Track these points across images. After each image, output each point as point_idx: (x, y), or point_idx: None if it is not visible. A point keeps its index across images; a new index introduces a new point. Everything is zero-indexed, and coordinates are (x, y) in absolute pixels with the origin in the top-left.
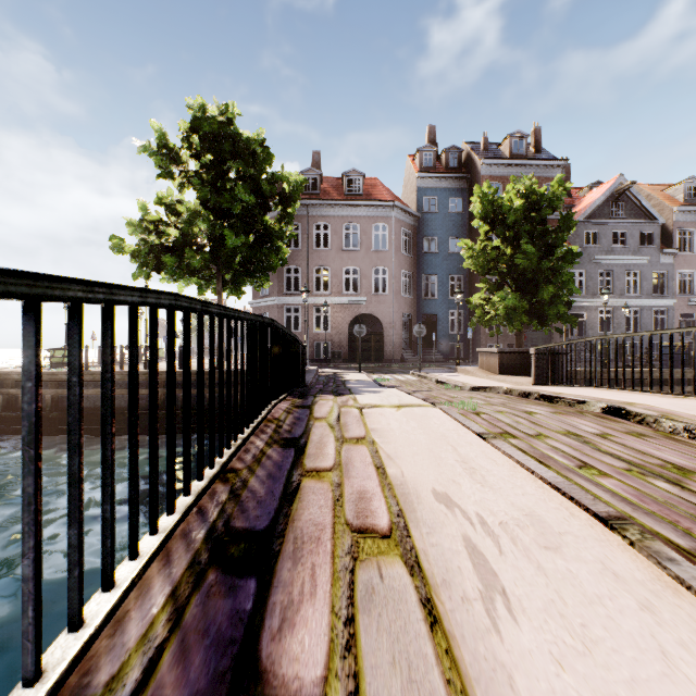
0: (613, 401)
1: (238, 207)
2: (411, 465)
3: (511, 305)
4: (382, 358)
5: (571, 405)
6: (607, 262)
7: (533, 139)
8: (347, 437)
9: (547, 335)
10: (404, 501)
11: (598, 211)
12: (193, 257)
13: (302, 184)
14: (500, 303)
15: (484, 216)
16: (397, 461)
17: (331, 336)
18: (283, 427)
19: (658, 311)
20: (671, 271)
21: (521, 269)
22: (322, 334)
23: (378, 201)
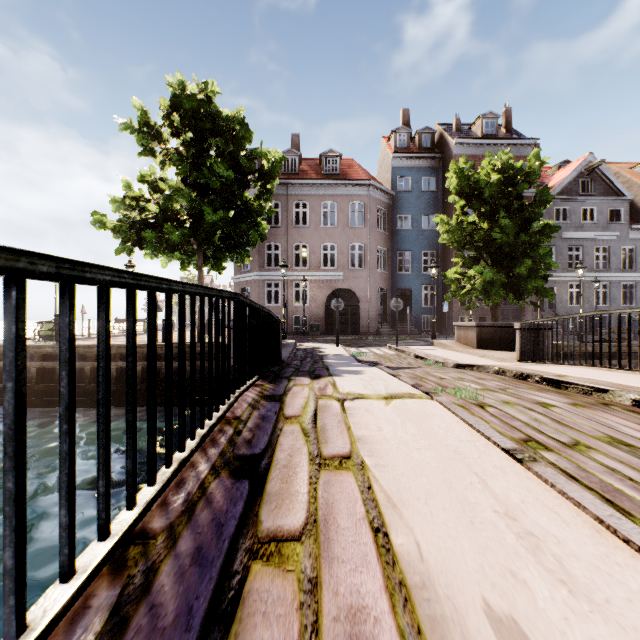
0: None
1: (217, 182)
2: (429, 526)
3: (488, 279)
4: (358, 330)
5: (586, 392)
6: (576, 238)
7: (504, 120)
8: (326, 455)
9: (518, 308)
10: None
11: (568, 188)
12: (172, 232)
13: (281, 161)
14: (478, 277)
15: (460, 192)
16: (404, 513)
17: (309, 310)
18: (242, 434)
19: (627, 285)
20: (639, 246)
21: (498, 243)
22: (301, 308)
23: (355, 180)
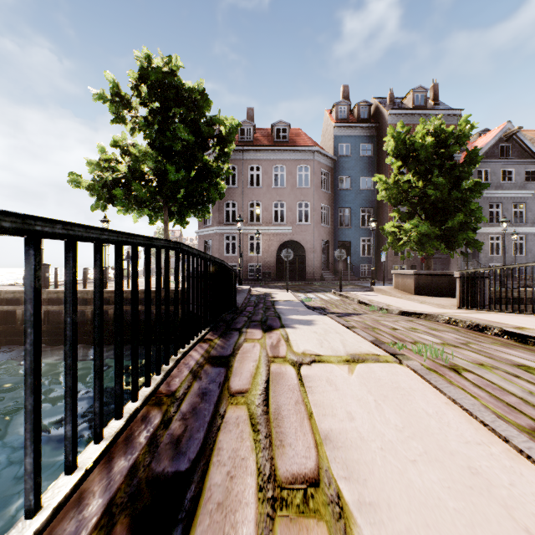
0: None
1: (179, 145)
2: None
3: (424, 231)
4: (304, 277)
5: None
6: (496, 196)
7: (432, 93)
8: (282, 476)
9: (444, 258)
10: None
11: (489, 153)
12: (139, 189)
13: (237, 127)
14: (414, 230)
15: (397, 154)
16: None
17: (262, 259)
18: (170, 427)
19: None
20: None
21: (432, 199)
22: (255, 257)
23: (302, 147)
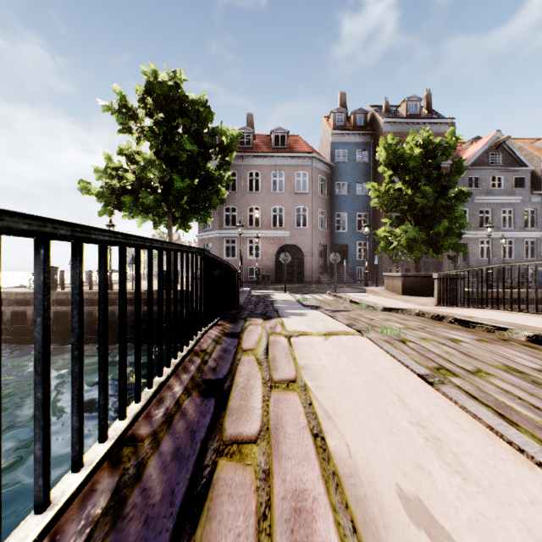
0: (534, 328)
1: (184, 155)
2: (357, 432)
3: (412, 236)
4: (302, 280)
5: (490, 330)
6: (486, 202)
7: (425, 102)
8: (276, 379)
9: (437, 261)
10: (362, 522)
11: (479, 160)
12: (146, 197)
13: (238, 137)
14: (403, 235)
15: (388, 163)
16: (338, 423)
17: (261, 262)
18: (208, 364)
19: (529, 242)
20: (539, 209)
21: (420, 206)
22: (254, 260)
23: (300, 153)
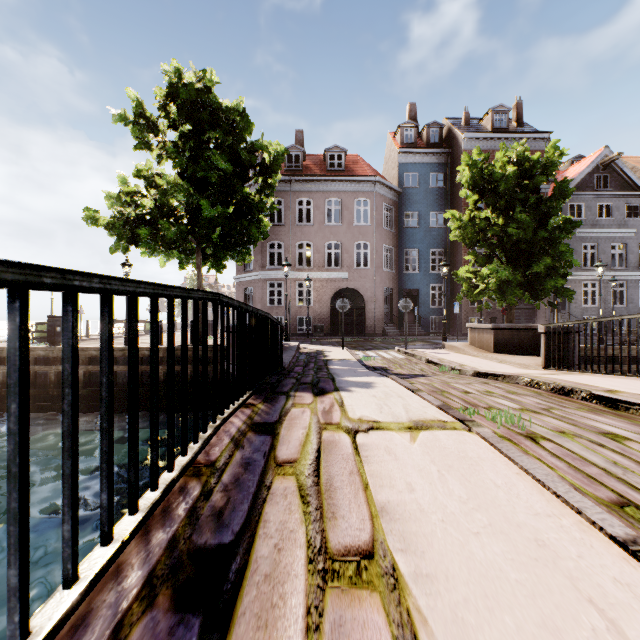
0: None
1: (215, 175)
2: None
3: (504, 277)
4: (363, 332)
5: None
6: (592, 235)
7: (515, 113)
8: (334, 548)
9: (530, 309)
10: None
11: (582, 184)
12: (167, 228)
13: (283, 154)
14: (492, 276)
15: (473, 185)
16: None
17: (313, 310)
18: (211, 499)
19: None
20: None
21: (514, 239)
22: (304, 308)
23: (360, 176)
